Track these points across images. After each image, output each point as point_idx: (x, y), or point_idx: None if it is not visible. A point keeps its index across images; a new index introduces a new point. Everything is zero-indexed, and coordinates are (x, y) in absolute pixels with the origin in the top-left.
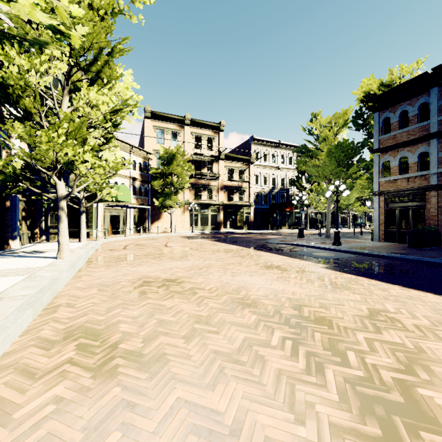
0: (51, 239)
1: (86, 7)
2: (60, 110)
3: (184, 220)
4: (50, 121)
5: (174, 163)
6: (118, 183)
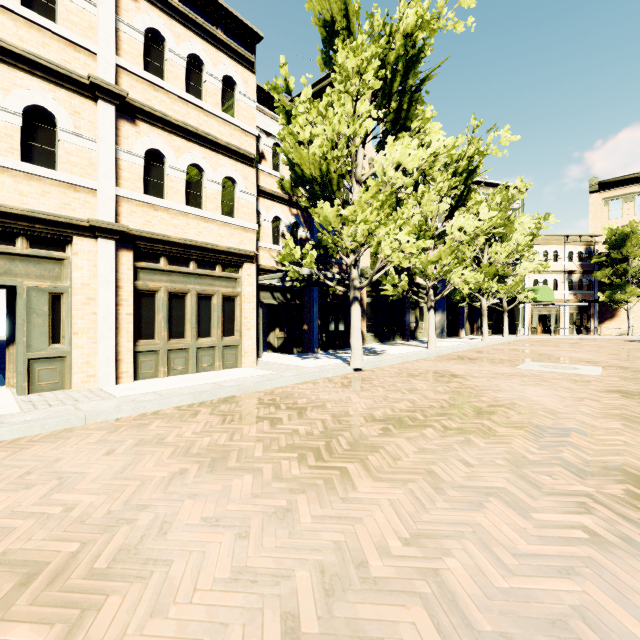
0: None
1: (493, 206)
2: (481, 264)
3: None
4: (477, 270)
5: (627, 244)
6: (548, 280)
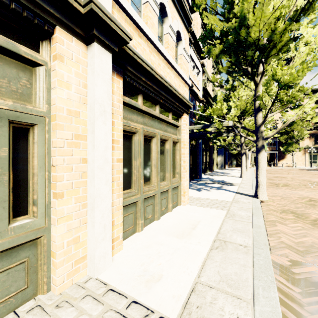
0: (232, 166)
1: None
2: None
3: (304, 159)
4: None
5: (294, 124)
6: None
